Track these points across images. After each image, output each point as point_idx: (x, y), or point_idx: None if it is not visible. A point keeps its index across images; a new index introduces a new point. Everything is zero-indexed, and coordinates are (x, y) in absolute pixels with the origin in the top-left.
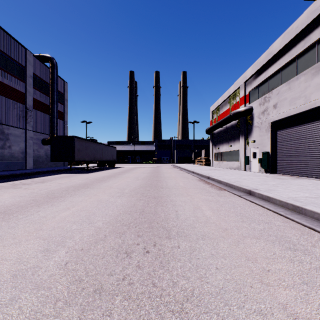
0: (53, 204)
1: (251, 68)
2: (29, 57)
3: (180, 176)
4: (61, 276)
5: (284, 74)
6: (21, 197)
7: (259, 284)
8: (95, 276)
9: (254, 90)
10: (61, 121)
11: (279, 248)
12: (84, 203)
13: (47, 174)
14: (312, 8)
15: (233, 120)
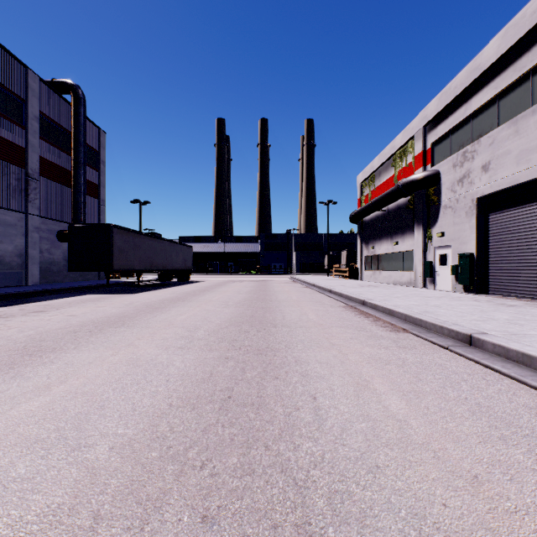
0: (21, 372)
1: (436, 100)
2: (33, 83)
3: (307, 299)
4: None
5: (504, 106)
6: None
7: None
8: None
9: (443, 141)
10: (93, 199)
11: None
12: (94, 370)
13: (61, 295)
14: None
15: (402, 197)
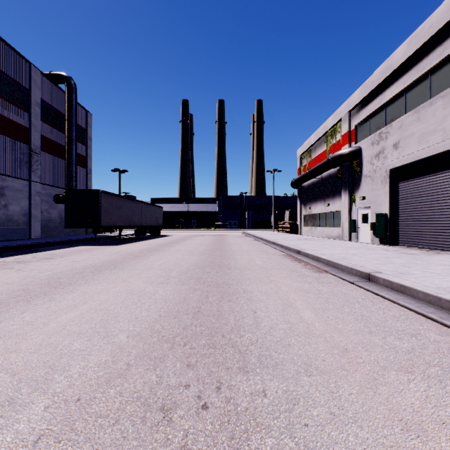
0: (53, 297)
1: (359, 91)
2: (35, 76)
3: (255, 250)
4: None
5: (410, 97)
6: (6, 284)
7: None
8: None
9: (364, 123)
10: (82, 169)
11: None
12: (103, 296)
13: (60, 246)
14: None
15: (332, 167)
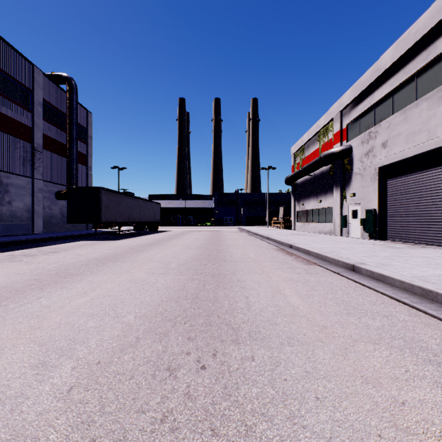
0: (64, 286)
1: (349, 92)
2: (38, 77)
3: (249, 244)
4: (59, 414)
5: (397, 99)
6: (18, 275)
7: (392, 431)
8: (115, 415)
9: (354, 123)
10: (83, 166)
11: (412, 360)
12: (109, 285)
13: (62, 241)
14: (439, 4)
15: (324, 165)
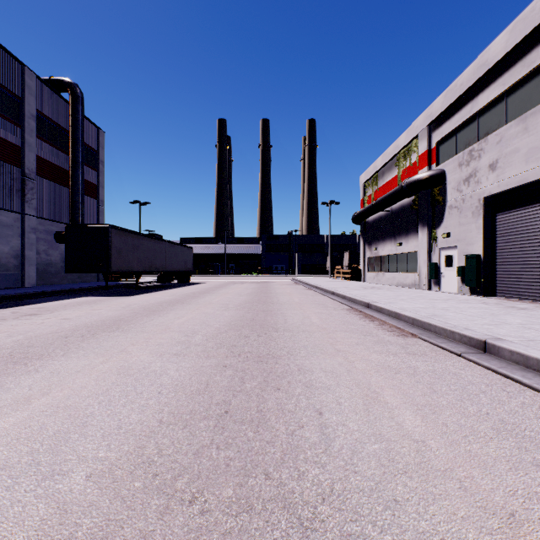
0: (2, 382)
1: (442, 98)
2: (30, 81)
3: (309, 302)
4: None
5: (512, 102)
6: None
7: None
8: None
9: (448, 139)
10: (92, 200)
11: None
12: (80, 380)
13: (57, 297)
14: None
15: (407, 197)
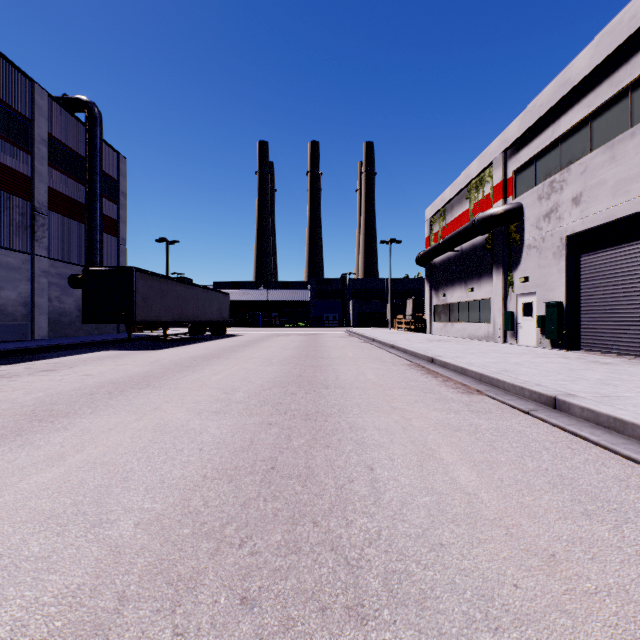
0: (30, 439)
1: (519, 120)
2: (40, 100)
3: (365, 356)
4: None
5: (598, 127)
6: None
7: None
8: None
9: (526, 168)
10: (112, 238)
11: None
12: (114, 437)
13: (73, 352)
14: None
15: (479, 235)
